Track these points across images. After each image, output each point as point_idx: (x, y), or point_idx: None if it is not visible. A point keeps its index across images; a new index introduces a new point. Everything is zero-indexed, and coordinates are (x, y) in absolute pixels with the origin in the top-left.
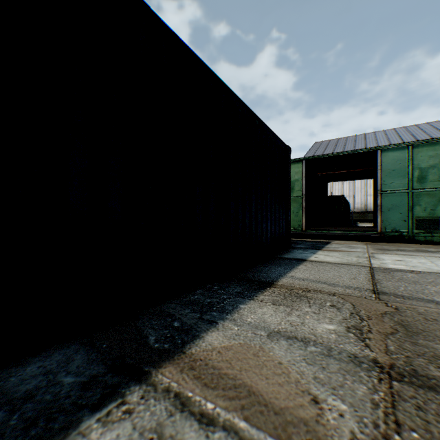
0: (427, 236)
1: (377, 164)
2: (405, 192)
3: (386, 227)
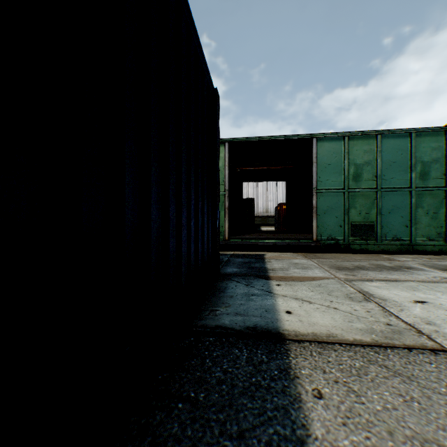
0: (363, 244)
1: (314, 156)
2: (341, 192)
3: (322, 234)
